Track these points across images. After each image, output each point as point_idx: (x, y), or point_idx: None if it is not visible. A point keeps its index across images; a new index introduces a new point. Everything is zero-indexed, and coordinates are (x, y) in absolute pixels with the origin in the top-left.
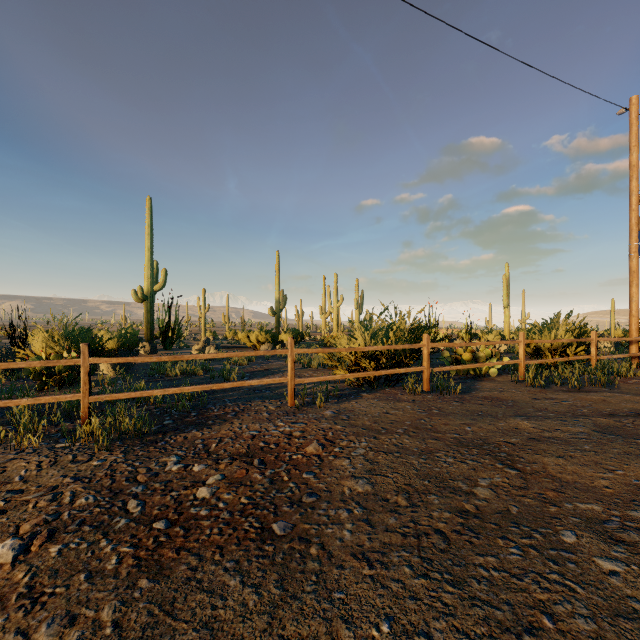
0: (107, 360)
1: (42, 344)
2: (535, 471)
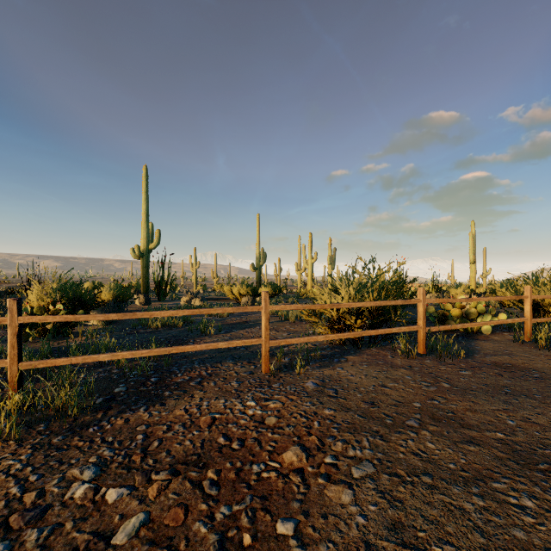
0: (41, 318)
1: (36, 296)
2: None
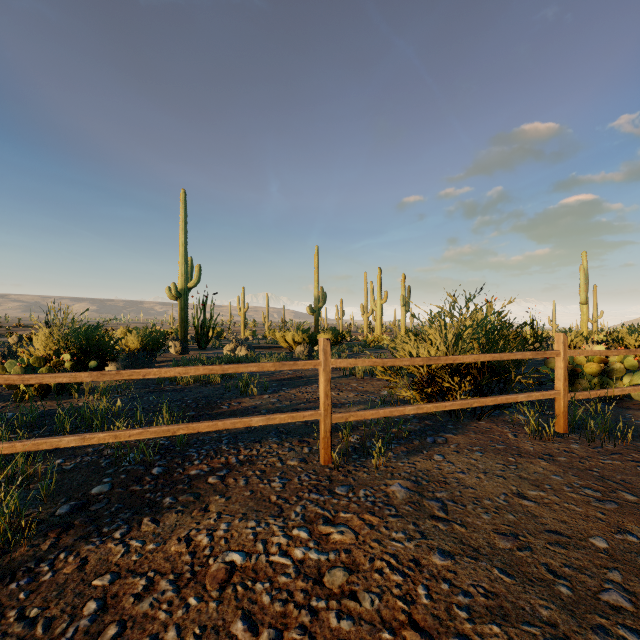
0: None
1: (42, 343)
2: None
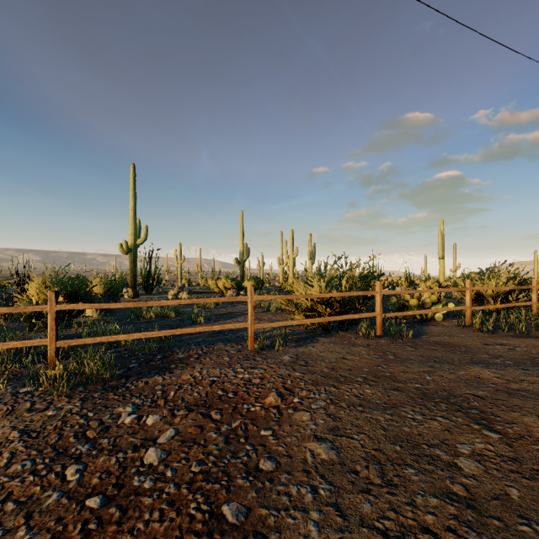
0: (73, 306)
1: (36, 290)
2: (519, 435)
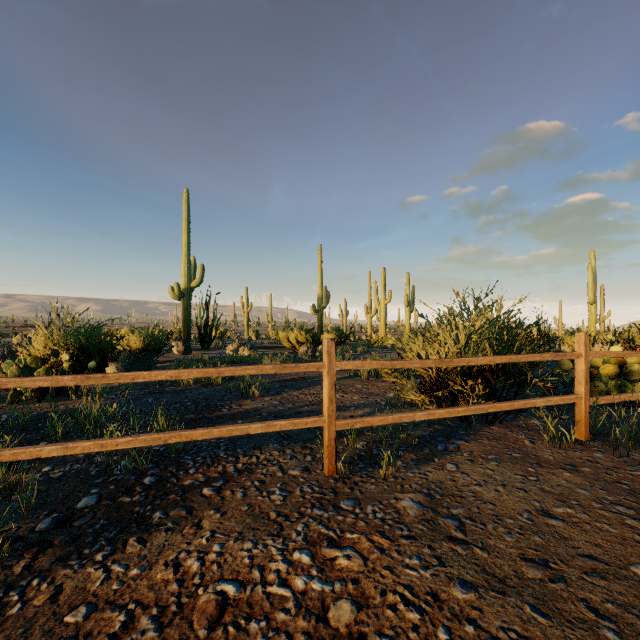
0: None
1: (41, 343)
2: None
